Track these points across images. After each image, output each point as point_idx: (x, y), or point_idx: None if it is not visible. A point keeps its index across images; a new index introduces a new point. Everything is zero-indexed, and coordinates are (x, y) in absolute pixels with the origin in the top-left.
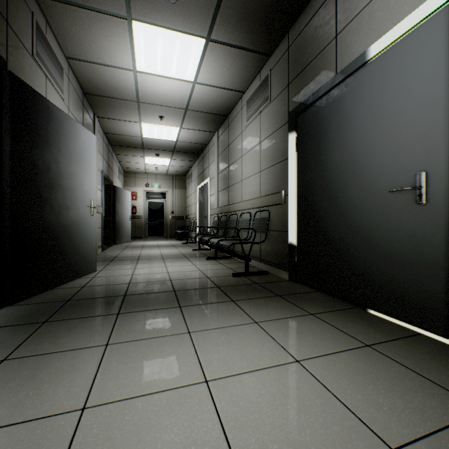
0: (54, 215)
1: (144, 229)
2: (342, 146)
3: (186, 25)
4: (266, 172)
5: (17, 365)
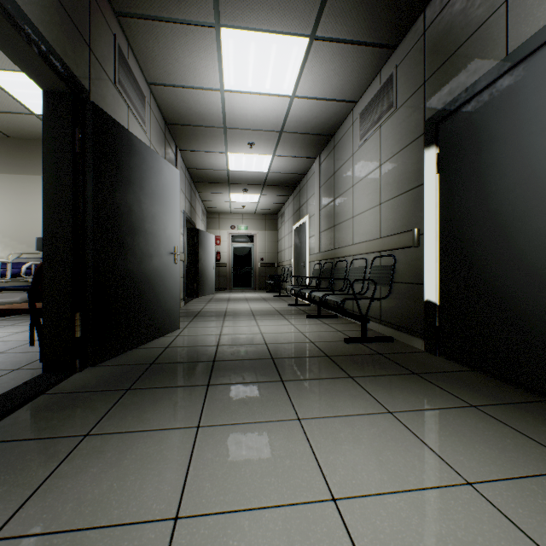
0: (136, 264)
1: (229, 278)
2: (517, 160)
3: (286, 23)
4: (389, 205)
5: (100, 443)
